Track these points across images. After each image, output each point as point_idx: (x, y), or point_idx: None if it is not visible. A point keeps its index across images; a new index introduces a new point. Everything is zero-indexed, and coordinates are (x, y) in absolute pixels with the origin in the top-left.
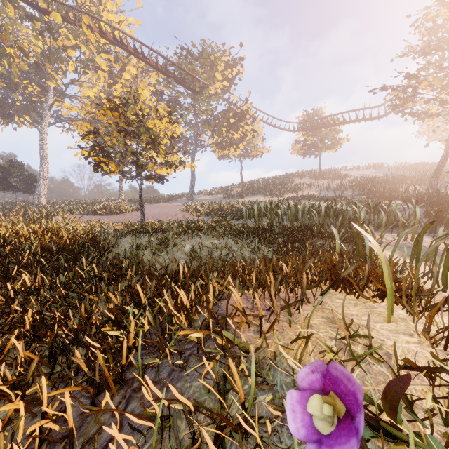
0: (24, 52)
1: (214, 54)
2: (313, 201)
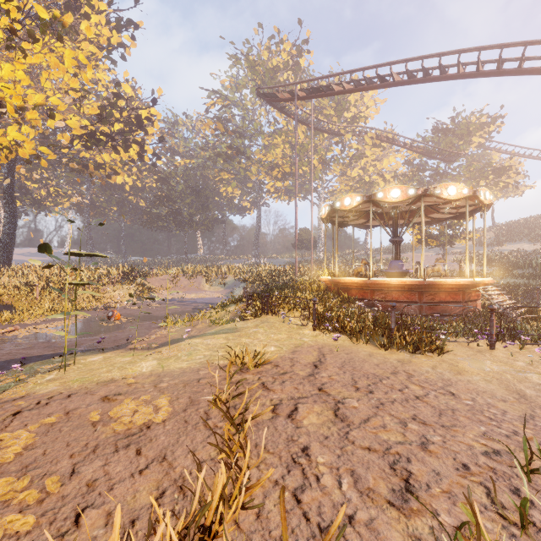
0: (324, 161)
1: (473, 125)
2: None
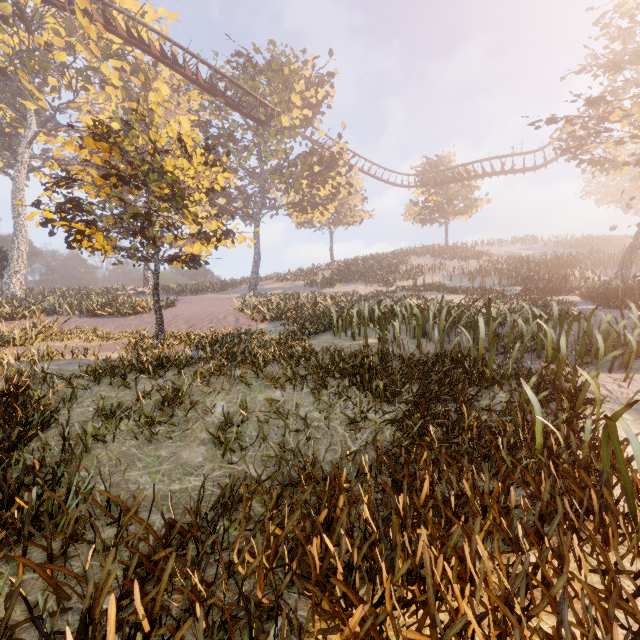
0: None
1: (288, 64)
2: (441, 294)
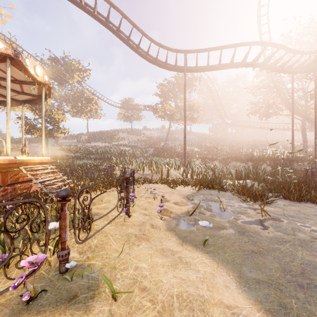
0: None
1: (74, 66)
2: (124, 147)
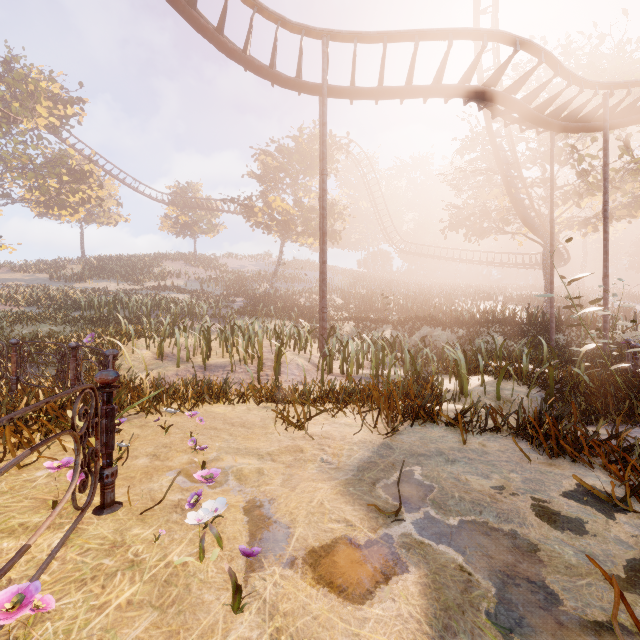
0: None
1: (35, 83)
2: (175, 294)
